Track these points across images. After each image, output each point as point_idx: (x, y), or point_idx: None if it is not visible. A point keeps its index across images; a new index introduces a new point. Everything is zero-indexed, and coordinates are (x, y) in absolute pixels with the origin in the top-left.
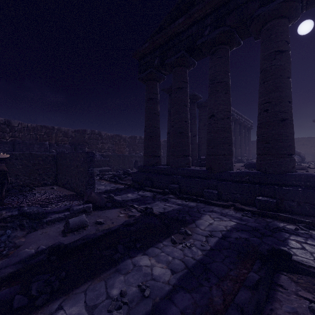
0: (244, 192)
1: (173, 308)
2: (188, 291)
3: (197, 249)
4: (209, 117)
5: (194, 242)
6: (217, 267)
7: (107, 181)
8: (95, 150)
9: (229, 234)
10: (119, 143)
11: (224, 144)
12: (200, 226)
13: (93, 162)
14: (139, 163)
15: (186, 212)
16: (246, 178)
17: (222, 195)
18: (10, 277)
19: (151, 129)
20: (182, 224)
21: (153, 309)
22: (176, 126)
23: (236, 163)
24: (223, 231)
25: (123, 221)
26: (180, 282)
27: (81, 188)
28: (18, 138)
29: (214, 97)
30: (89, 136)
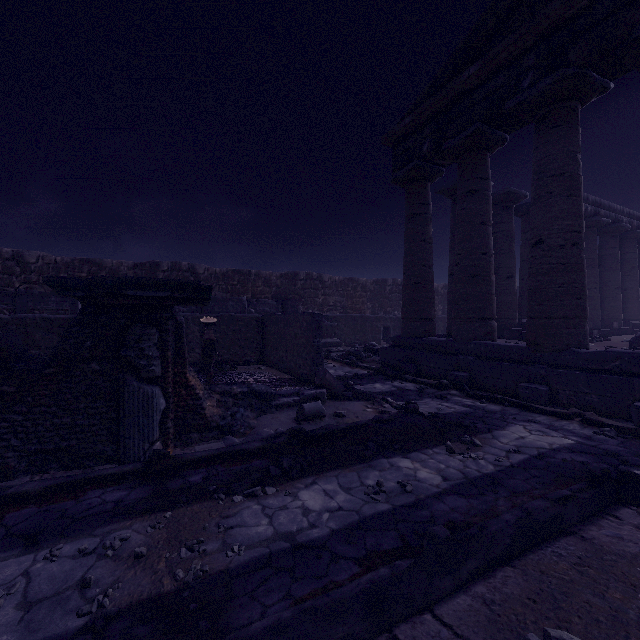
0: (608, 391)
1: (441, 505)
2: (464, 496)
3: (487, 463)
4: (532, 244)
5: (485, 455)
6: (514, 484)
7: (337, 363)
8: (312, 308)
9: (553, 453)
10: (355, 295)
11: (564, 296)
12: (500, 438)
13: (320, 330)
14: (391, 331)
15: (478, 418)
16: (613, 365)
17: (559, 396)
18: (257, 451)
19: (416, 269)
20: (468, 432)
21: (416, 502)
22: (465, 263)
23: (621, 334)
24: (542, 449)
25: (372, 417)
26: (454, 488)
27: (302, 369)
28: None
29: (542, 206)
30: (303, 283)
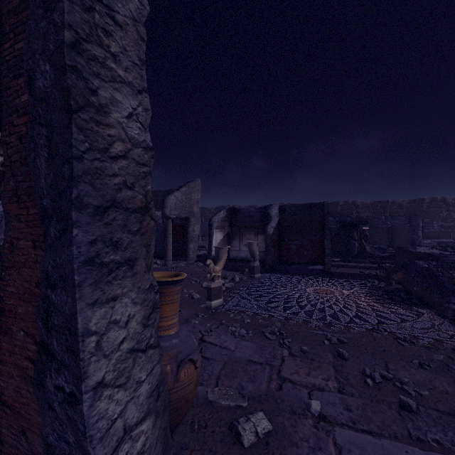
0: None
1: None
2: None
3: None
4: None
5: None
6: None
7: (437, 250)
8: (436, 220)
9: None
10: None
11: None
12: None
13: (414, 232)
14: None
15: None
16: None
17: None
18: (379, 257)
19: None
20: None
21: None
22: None
23: None
24: None
25: None
26: None
27: None
28: (361, 213)
29: None
30: (428, 204)
